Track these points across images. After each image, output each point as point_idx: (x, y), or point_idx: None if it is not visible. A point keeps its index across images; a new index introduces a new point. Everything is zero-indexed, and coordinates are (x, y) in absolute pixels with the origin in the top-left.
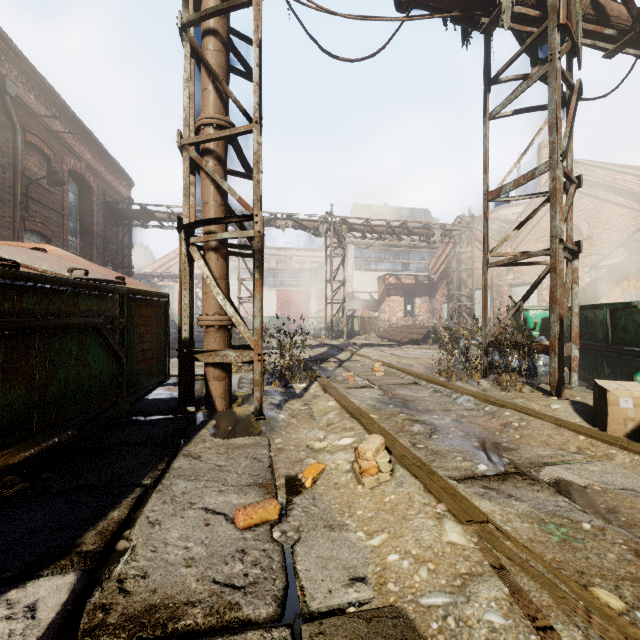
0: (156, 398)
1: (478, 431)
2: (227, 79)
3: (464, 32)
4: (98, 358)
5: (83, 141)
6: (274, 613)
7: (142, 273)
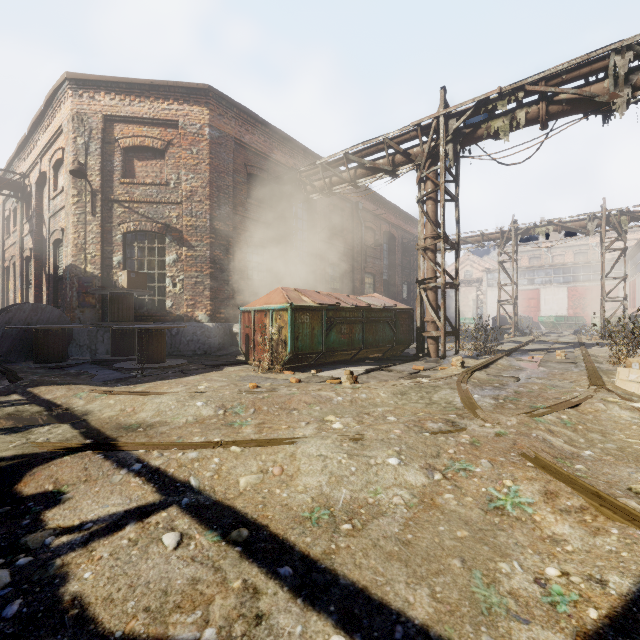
0: (412, 353)
1: (541, 373)
2: (436, 214)
3: (605, 114)
4: (388, 331)
5: (390, 212)
6: (410, 373)
7: None
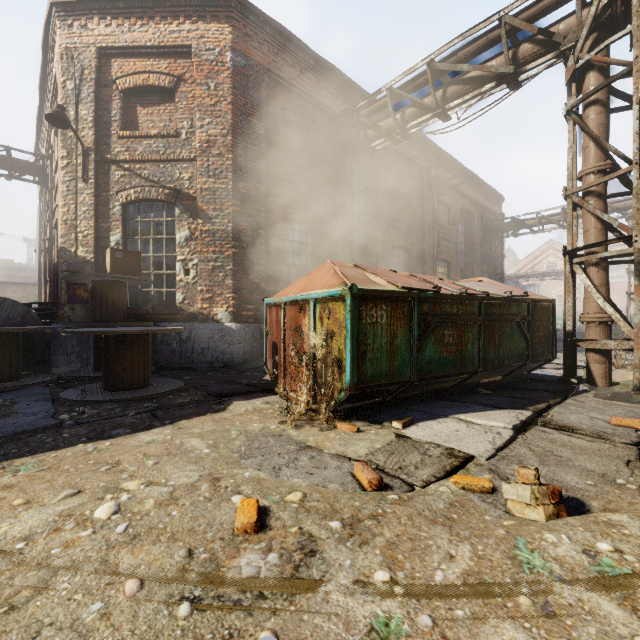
0: (542, 374)
1: None
2: (607, 130)
3: None
4: (517, 338)
5: (468, 183)
6: (629, 443)
7: (507, 275)
